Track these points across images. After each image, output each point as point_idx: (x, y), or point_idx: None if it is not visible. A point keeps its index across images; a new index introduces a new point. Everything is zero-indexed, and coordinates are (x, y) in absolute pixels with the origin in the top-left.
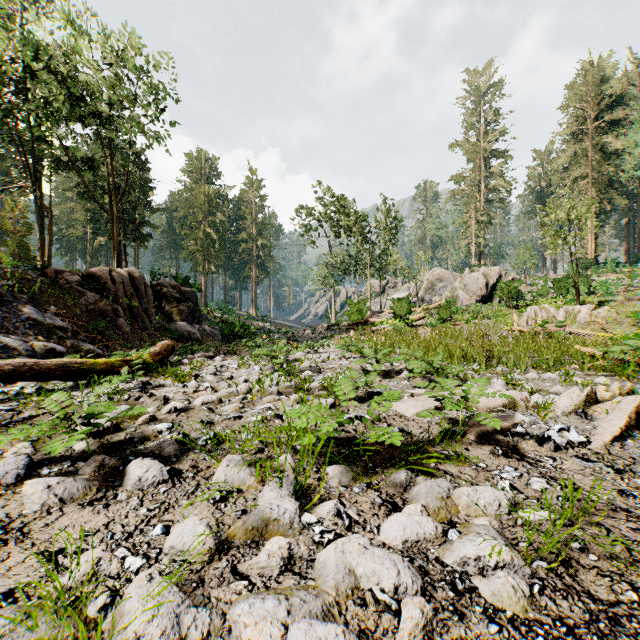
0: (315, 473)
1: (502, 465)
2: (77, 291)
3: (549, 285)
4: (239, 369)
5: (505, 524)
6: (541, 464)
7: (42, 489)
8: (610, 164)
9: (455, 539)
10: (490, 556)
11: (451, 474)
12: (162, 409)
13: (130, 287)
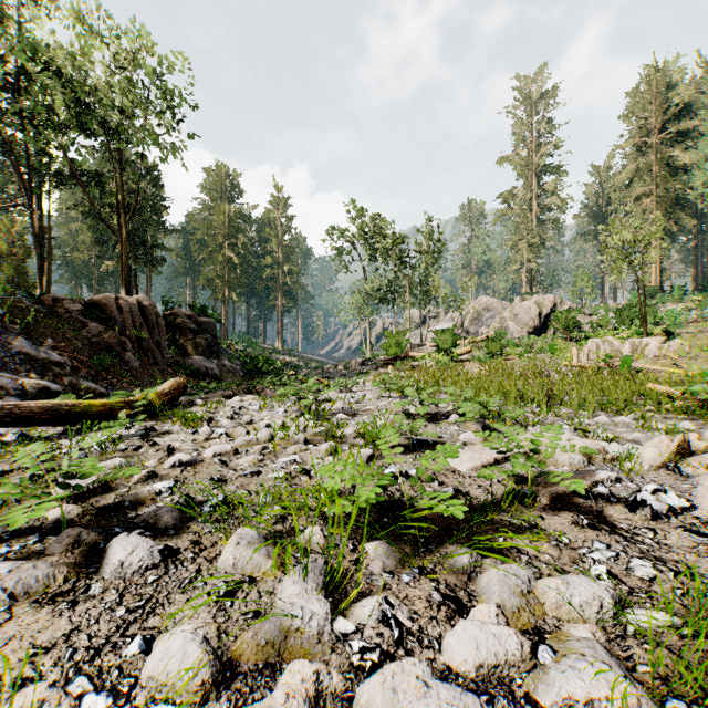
0: (351, 552)
1: (590, 540)
2: (78, 321)
3: (609, 315)
4: (261, 411)
5: (611, 633)
6: (639, 538)
7: None
8: (677, 180)
9: (549, 663)
10: (611, 702)
11: (526, 553)
12: (164, 463)
13: (139, 317)
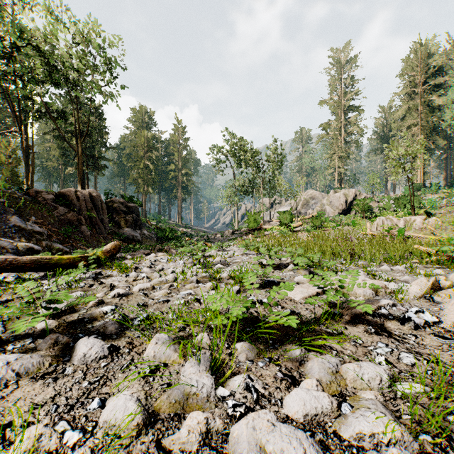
0: (227, 349)
1: (375, 341)
2: (51, 206)
3: (390, 202)
4: (168, 263)
5: (387, 396)
6: (406, 340)
7: (2, 365)
8: (434, 115)
9: (348, 413)
10: (385, 435)
11: (335, 349)
12: (108, 294)
13: (90, 203)
